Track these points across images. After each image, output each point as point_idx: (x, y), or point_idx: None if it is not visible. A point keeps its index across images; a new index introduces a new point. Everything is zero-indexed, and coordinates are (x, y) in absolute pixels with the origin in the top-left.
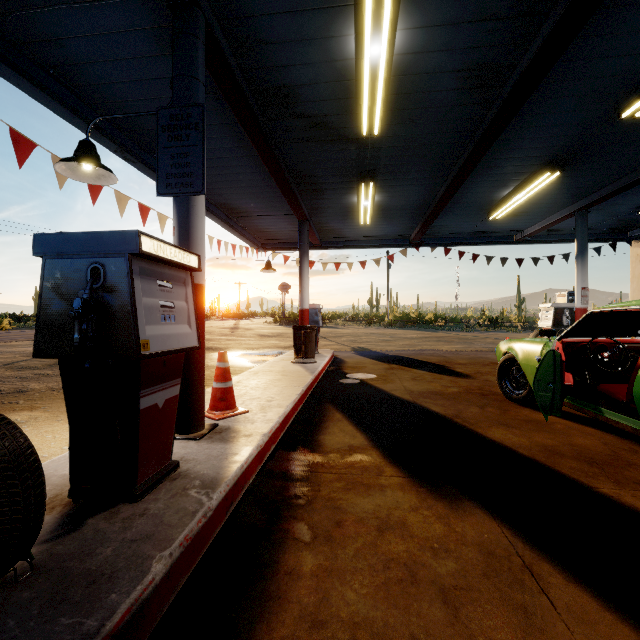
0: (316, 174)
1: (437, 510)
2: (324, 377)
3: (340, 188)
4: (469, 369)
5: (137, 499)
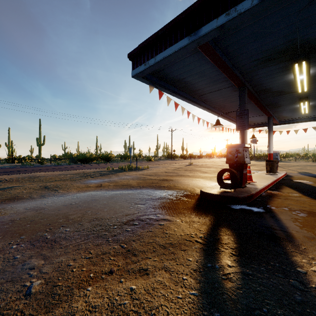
0: (277, 102)
1: (315, 201)
2: (281, 180)
3: (289, 104)
4: None
5: (243, 188)
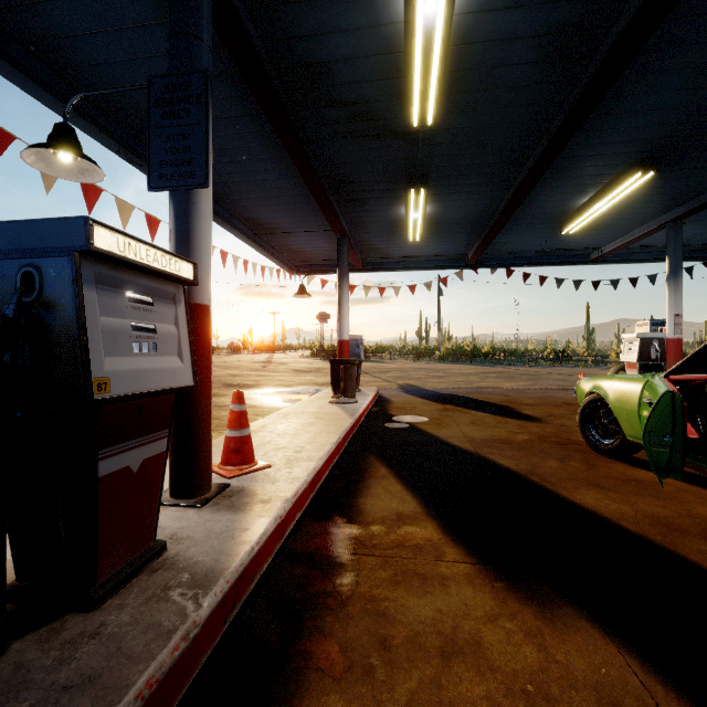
0: (357, 180)
1: (524, 621)
2: (366, 420)
3: (385, 197)
4: (538, 411)
5: (93, 606)
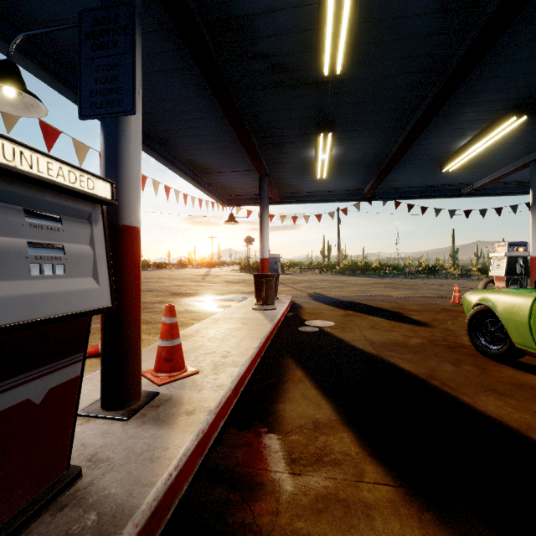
0: (275, 126)
1: None
2: (283, 324)
3: (299, 141)
4: (424, 316)
5: None
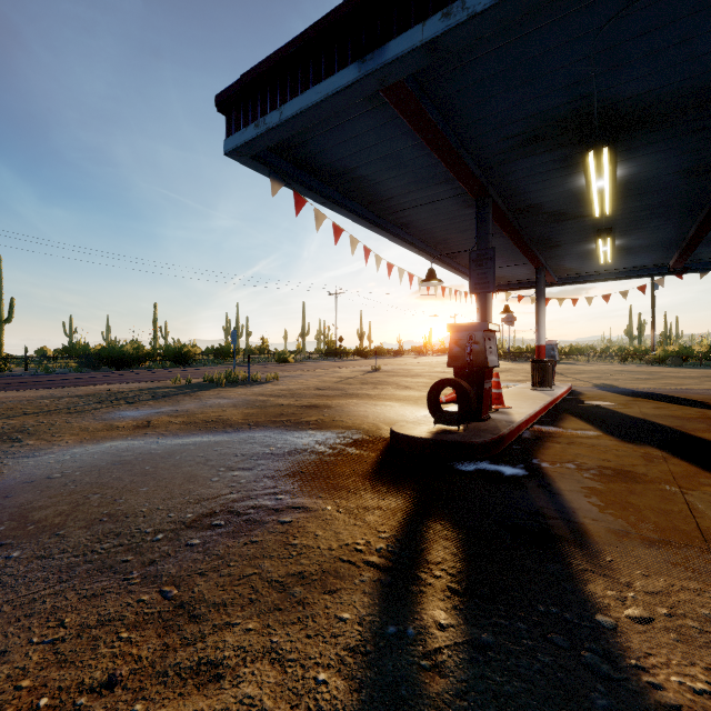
0: (554, 237)
1: (627, 446)
2: (561, 402)
3: (577, 242)
4: None
5: (483, 421)
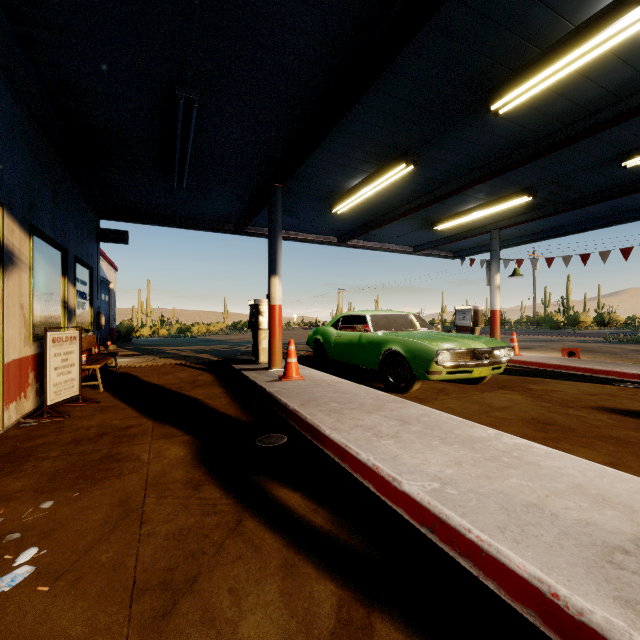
0: None
1: None
2: None
3: None
4: None
5: None
